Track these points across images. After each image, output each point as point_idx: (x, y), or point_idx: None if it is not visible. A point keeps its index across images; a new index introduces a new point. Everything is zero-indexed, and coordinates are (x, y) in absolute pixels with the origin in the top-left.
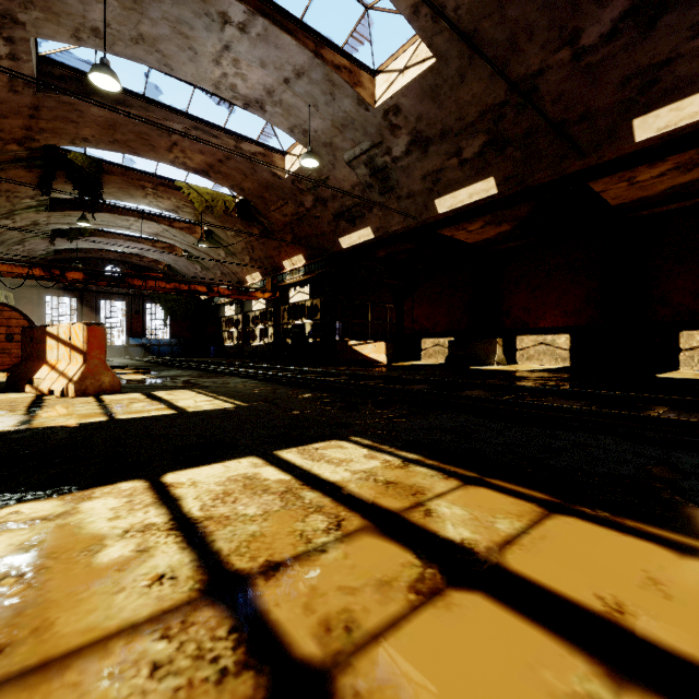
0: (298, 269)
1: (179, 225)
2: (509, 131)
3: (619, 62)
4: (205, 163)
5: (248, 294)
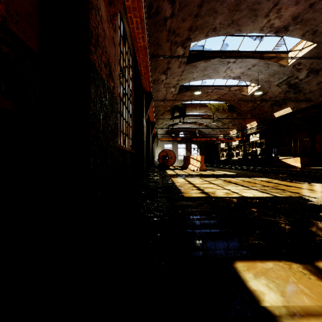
0: (253, 127)
1: (205, 116)
2: None
3: None
4: (217, 97)
5: (231, 139)
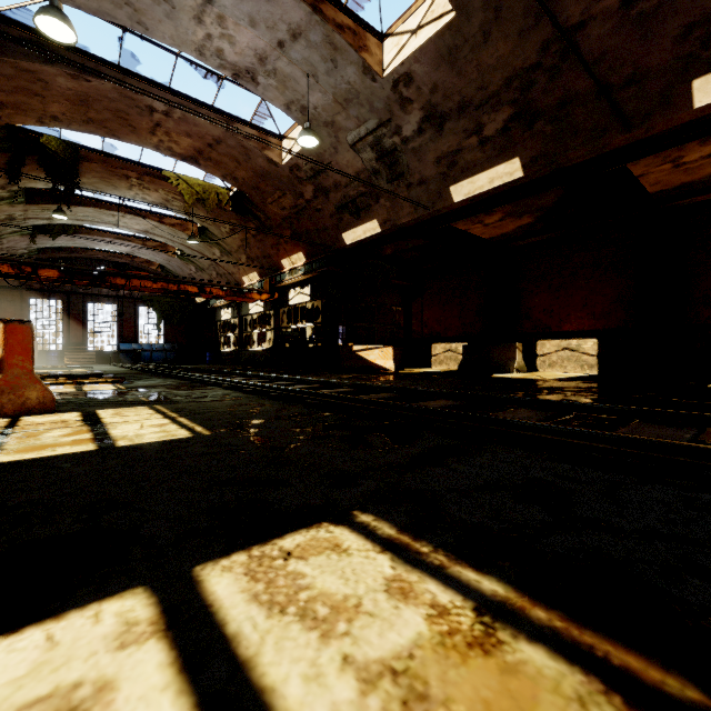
0: (298, 268)
1: (170, 221)
2: (539, 101)
3: (680, 8)
4: (193, 148)
5: (244, 295)
